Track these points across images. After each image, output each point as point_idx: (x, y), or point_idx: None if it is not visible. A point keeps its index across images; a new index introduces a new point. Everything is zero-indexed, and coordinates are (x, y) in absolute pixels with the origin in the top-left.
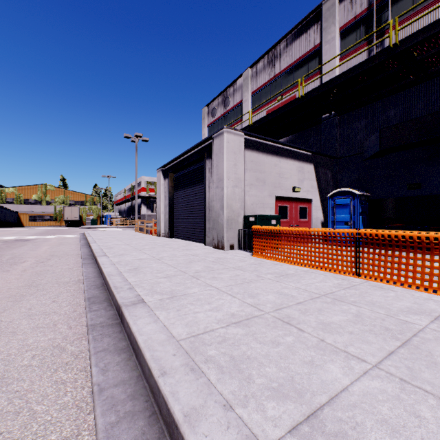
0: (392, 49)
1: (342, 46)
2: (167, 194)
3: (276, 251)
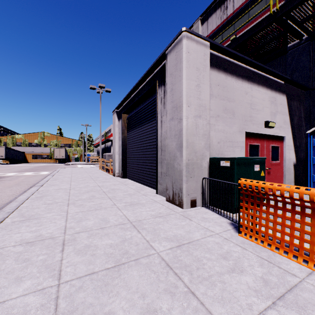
0: None
1: None
2: (120, 135)
3: None
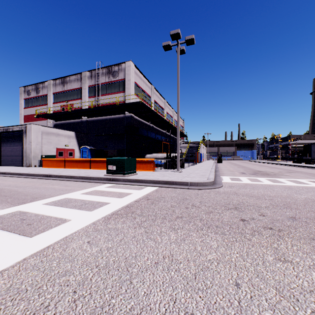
0: (92, 109)
1: (89, 93)
2: None
3: (49, 165)
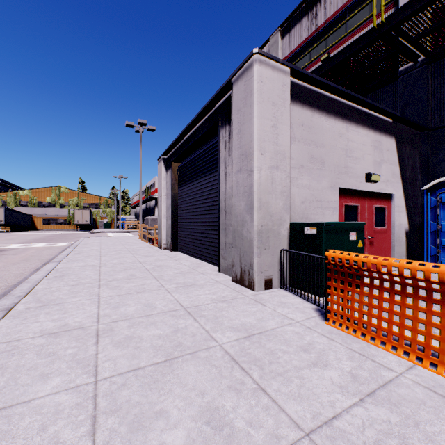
0: None
1: None
2: (169, 191)
3: (418, 333)
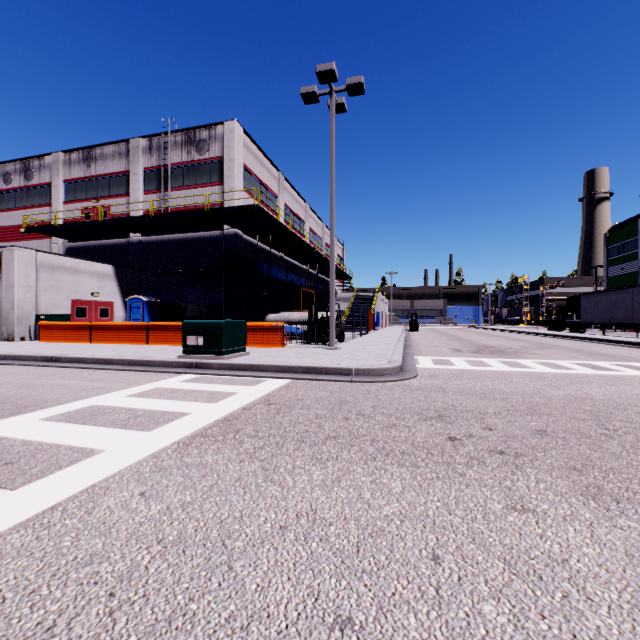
0: (152, 217)
1: (146, 183)
2: None
3: (56, 336)
